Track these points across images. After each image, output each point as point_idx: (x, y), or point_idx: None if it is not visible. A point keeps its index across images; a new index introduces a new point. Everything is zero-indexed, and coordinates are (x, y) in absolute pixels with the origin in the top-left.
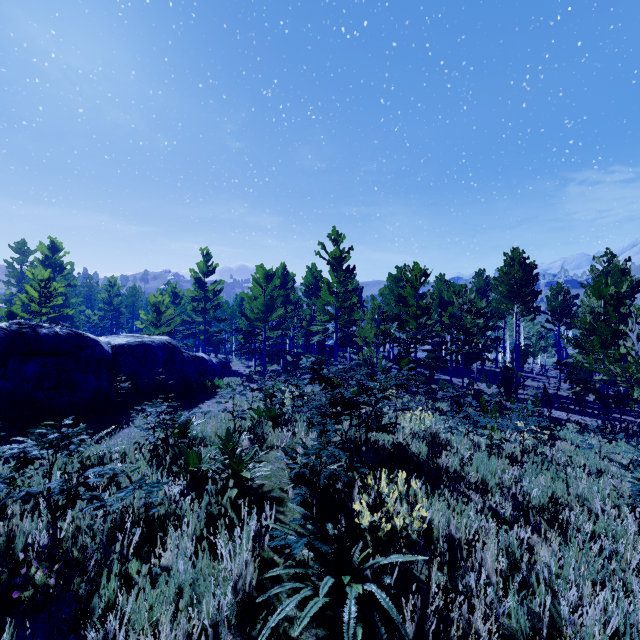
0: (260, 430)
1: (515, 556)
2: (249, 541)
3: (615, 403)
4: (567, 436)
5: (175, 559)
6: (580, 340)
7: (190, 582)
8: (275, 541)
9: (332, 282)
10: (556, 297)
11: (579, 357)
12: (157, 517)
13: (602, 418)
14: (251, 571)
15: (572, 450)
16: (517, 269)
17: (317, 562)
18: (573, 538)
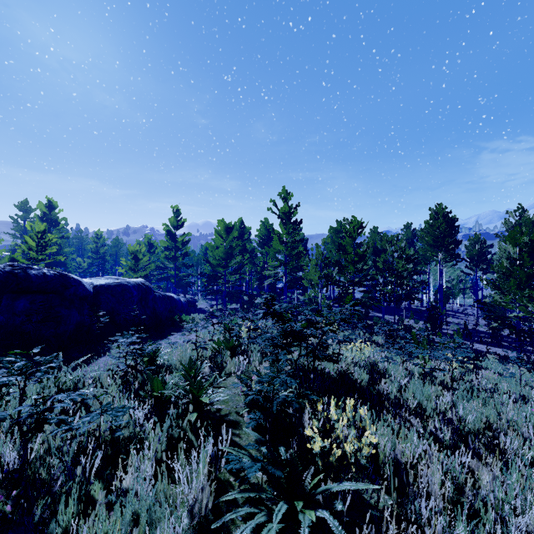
0: (219, 359)
1: (457, 479)
2: (205, 465)
3: (529, 337)
4: (489, 365)
5: (135, 482)
6: (498, 282)
7: (147, 507)
8: (230, 464)
9: (282, 233)
10: (474, 246)
11: (497, 297)
12: (122, 439)
13: (517, 350)
14: (207, 495)
15: (495, 378)
16: (441, 222)
17: (270, 486)
18: (514, 464)
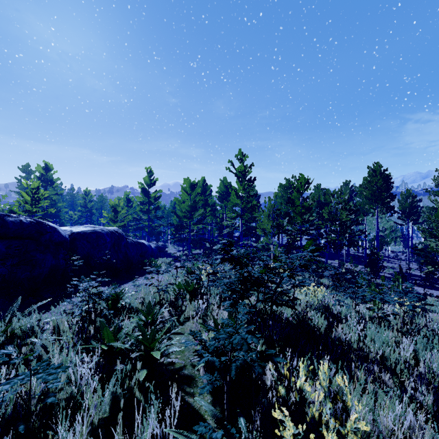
0: (180, 302)
1: None
2: None
3: None
4: (431, 308)
5: None
6: (434, 231)
7: None
8: None
9: (238, 189)
10: (406, 200)
11: (433, 244)
12: (56, 405)
13: None
14: None
15: None
16: (378, 178)
17: None
18: None
